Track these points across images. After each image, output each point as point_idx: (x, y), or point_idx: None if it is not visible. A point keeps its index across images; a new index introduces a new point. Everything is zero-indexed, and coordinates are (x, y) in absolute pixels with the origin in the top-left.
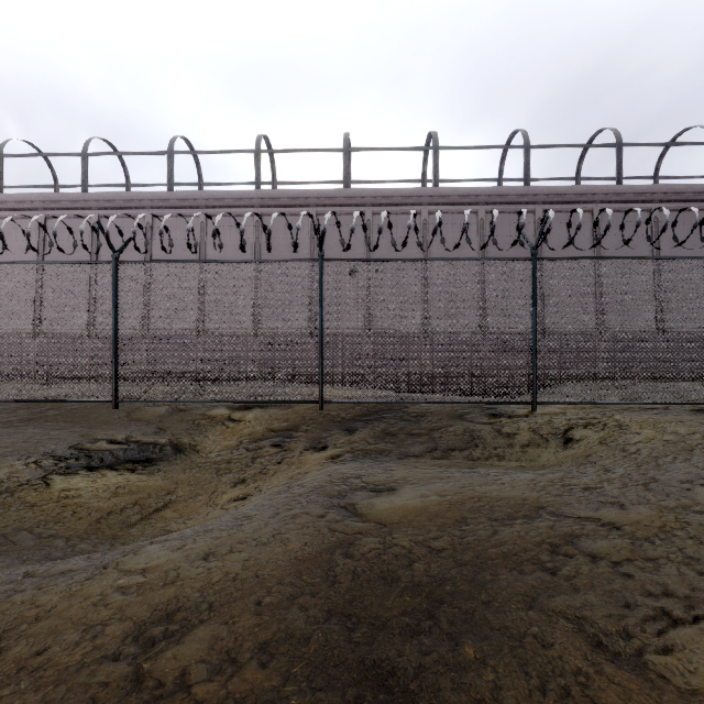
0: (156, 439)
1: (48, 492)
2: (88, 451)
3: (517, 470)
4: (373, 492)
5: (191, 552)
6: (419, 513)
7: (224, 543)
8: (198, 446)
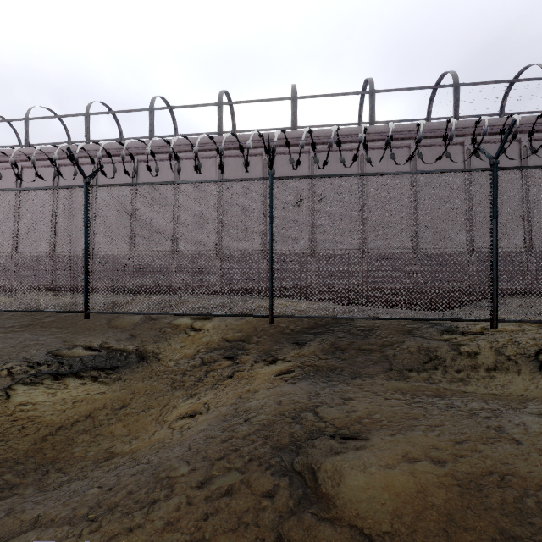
0: (126, 345)
1: (5, 403)
2: (62, 357)
3: (498, 402)
4: (335, 441)
5: None
6: (418, 506)
7: None
8: (160, 353)
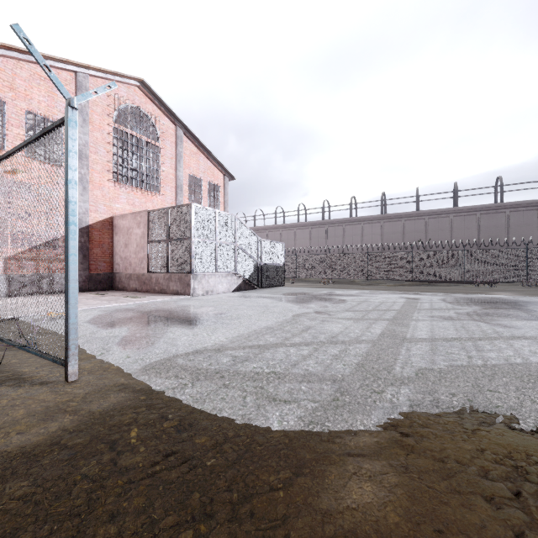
0: None
1: None
2: None
3: None
4: None
5: None
6: None
7: None
8: None
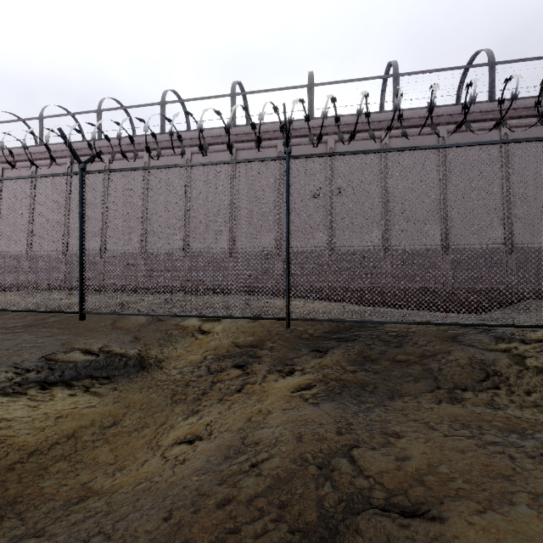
0: (127, 349)
1: None
2: (55, 362)
3: None
4: (391, 523)
5: None
6: None
7: None
8: (164, 358)
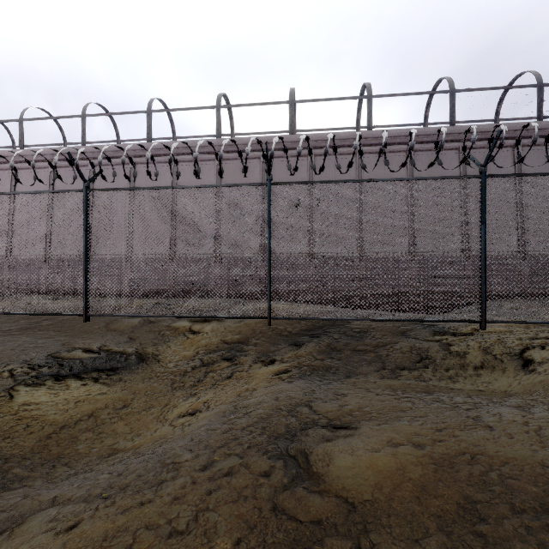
0: (125, 348)
1: (9, 403)
2: (62, 359)
3: (482, 397)
4: (327, 431)
5: (77, 545)
6: (396, 480)
7: (128, 527)
8: (160, 355)
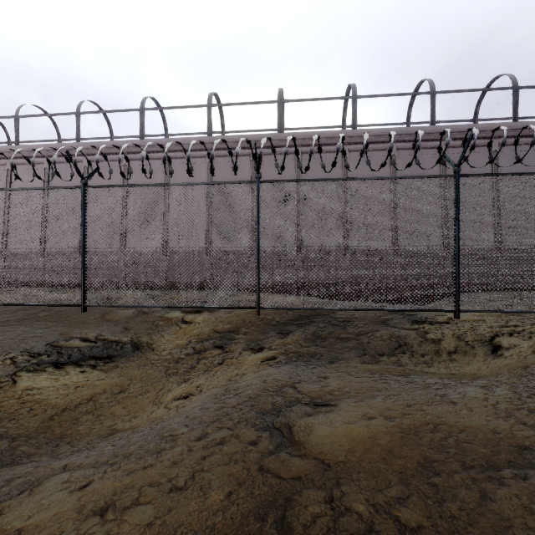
0: (120, 337)
1: (12, 388)
2: (60, 348)
3: (452, 379)
4: (309, 407)
5: (90, 499)
6: (367, 445)
7: (134, 485)
8: (154, 344)
